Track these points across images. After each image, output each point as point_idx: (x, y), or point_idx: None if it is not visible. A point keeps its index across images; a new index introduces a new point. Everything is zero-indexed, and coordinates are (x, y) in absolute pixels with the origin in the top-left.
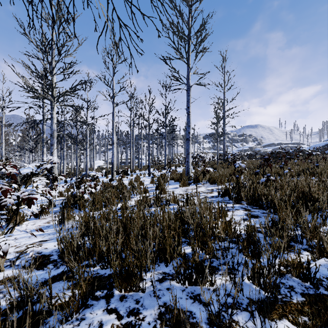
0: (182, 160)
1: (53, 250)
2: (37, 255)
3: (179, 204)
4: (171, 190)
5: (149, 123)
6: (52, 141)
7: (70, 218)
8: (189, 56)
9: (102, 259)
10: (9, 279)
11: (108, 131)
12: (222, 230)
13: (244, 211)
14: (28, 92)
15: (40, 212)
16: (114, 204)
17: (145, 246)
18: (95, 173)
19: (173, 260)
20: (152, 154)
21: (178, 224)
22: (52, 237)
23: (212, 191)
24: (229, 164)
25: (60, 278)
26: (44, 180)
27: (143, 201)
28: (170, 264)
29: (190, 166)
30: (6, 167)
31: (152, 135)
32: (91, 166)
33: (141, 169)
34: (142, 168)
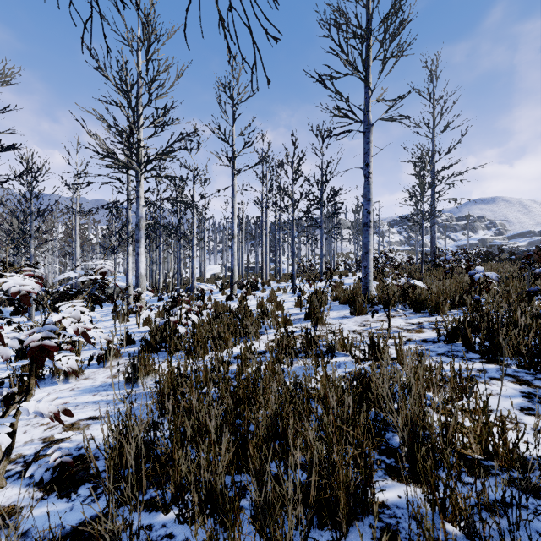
0: (351, 263)
1: (102, 446)
2: (65, 459)
3: (354, 356)
4: (334, 321)
5: (293, 200)
6: (137, 235)
7: (149, 372)
8: (369, 67)
9: (182, 500)
10: (3, 515)
11: (227, 218)
12: (475, 443)
13: (516, 384)
14: (103, 158)
15: (106, 356)
16: (228, 346)
17: (281, 482)
18: (206, 287)
19: (354, 523)
20: (299, 253)
21: (363, 422)
22: (110, 410)
23: (422, 327)
24: (448, 272)
25: (91, 534)
26: (80, 308)
27: (282, 345)
28: (347, 540)
29: (370, 276)
30: (14, 282)
31: (299, 222)
32: (202, 275)
33: (280, 280)
34: (281, 279)
